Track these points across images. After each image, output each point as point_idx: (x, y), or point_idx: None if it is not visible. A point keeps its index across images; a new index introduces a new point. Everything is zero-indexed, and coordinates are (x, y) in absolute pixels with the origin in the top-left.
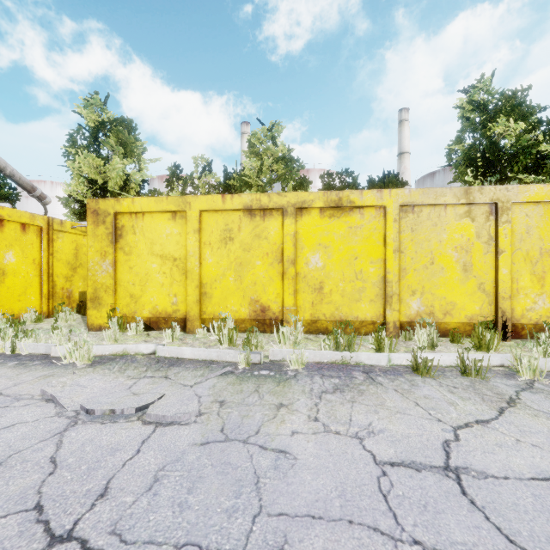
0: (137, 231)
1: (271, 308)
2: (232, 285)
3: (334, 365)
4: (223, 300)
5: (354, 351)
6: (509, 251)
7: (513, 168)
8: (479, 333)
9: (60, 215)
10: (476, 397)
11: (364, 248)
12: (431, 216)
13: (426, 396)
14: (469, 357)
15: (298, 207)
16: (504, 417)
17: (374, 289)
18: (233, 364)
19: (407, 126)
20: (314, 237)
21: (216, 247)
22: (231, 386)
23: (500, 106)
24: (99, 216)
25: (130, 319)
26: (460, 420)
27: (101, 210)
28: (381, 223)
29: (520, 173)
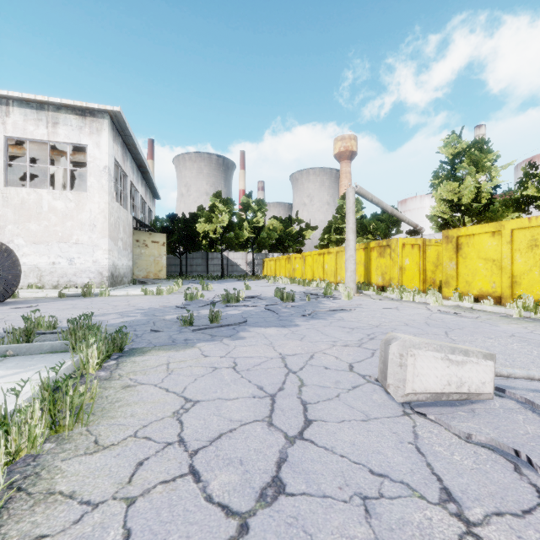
0: (470, 245)
1: None
2: (537, 277)
3: None
4: (529, 287)
5: None
6: None
7: None
8: None
9: (426, 221)
10: None
11: None
12: None
13: None
14: None
15: None
16: None
17: None
18: (512, 316)
19: None
20: None
21: (523, 252)
22: (499, 318)
23: None
24: (448, 239)
25: (465, 295)
26: None
27: (449, 236)
28: None
29: None
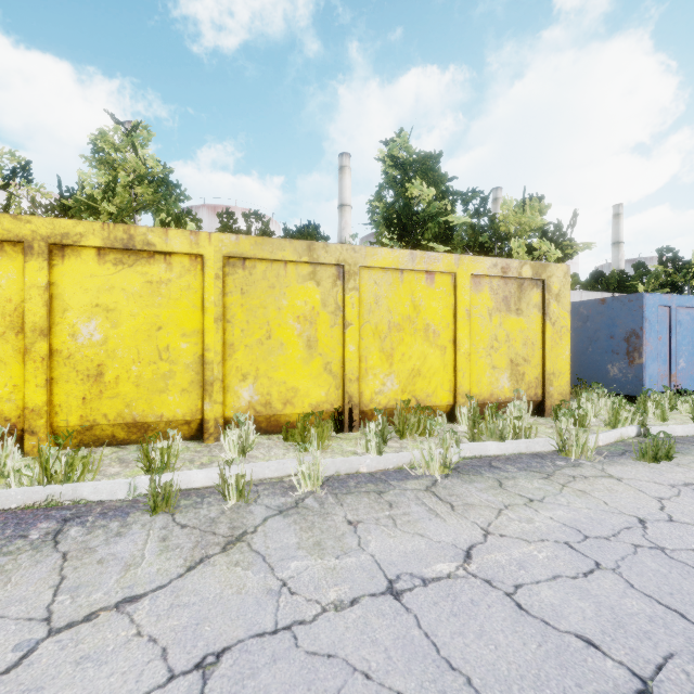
0: None
1: (2, 412)
2: None
3: (25, 513)
4: None
5: (60, 483)
6: (356, 324)
7: (424, 235)
8: (302, 429)
9: None
10: (191, 542)
11: (173, 314)
12: (268, 274)
13: (105, 558)
14: (258, 467)
15: (55, 243)
16: (182, 579)
17: (188, 373)
18: None
19: (349, 175)
20: (86, 293)
21: None
22: None
23: (417, 167)
24: None
25: None
26: (90, 607)
27: None
28: (199, 278)
29: (431, 241)
